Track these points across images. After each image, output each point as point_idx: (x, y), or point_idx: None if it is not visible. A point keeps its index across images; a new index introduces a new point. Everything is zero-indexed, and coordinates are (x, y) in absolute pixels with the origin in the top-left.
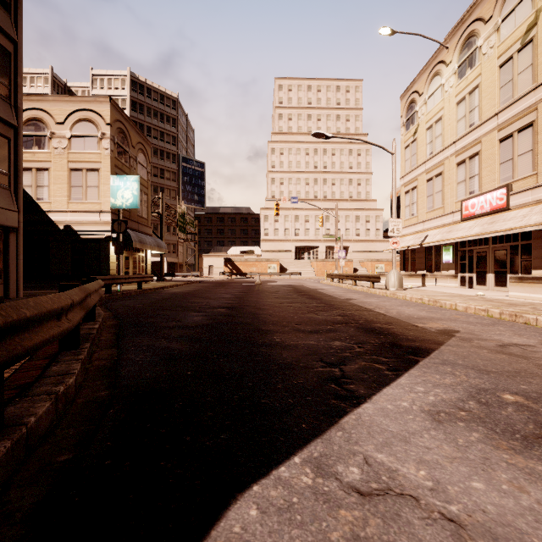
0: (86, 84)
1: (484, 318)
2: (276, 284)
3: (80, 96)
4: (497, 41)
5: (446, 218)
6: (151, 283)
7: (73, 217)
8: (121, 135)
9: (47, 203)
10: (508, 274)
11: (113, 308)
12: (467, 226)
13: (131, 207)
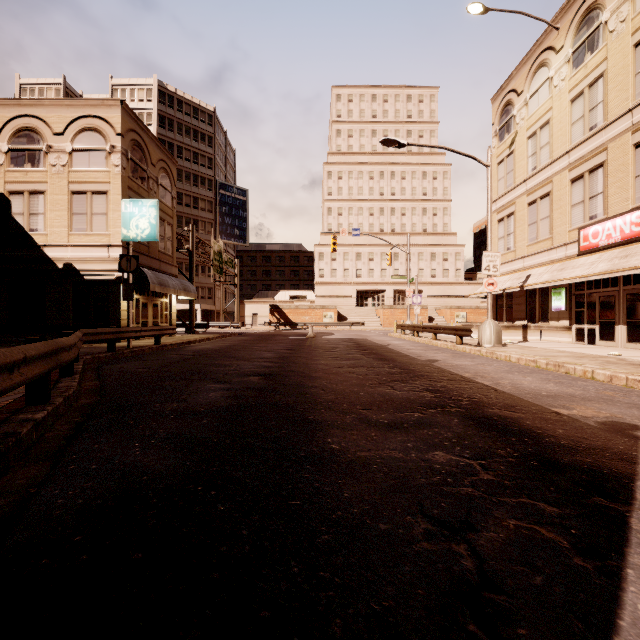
0: (106, 96)
1: None
2: (333, 338)
3: (83, 99)
4: (631, 12)
5: (556, 251)
6: (177, 336)
7: (74, 252)
8: (137, 150)
9: (43, 235)
10: None
11: (104, 375)
12: (588, 262)
13: (148, 239)
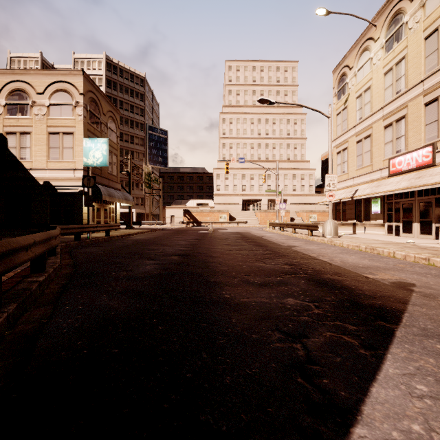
0: (70, 66)
1: (429, 267)
2: (226, 232)
3: (57, 70)
4: (423, 16)
5: (375, 174)
6: (120, 230)
7: (51, 174)
8: (93, 104)
9: (29, 162)
10: (433, 224)
11: (75, 255)
12: (395, 181)
13: (101, 165)
